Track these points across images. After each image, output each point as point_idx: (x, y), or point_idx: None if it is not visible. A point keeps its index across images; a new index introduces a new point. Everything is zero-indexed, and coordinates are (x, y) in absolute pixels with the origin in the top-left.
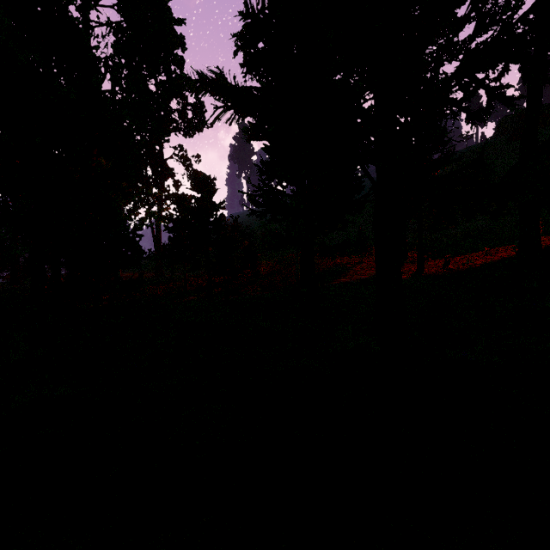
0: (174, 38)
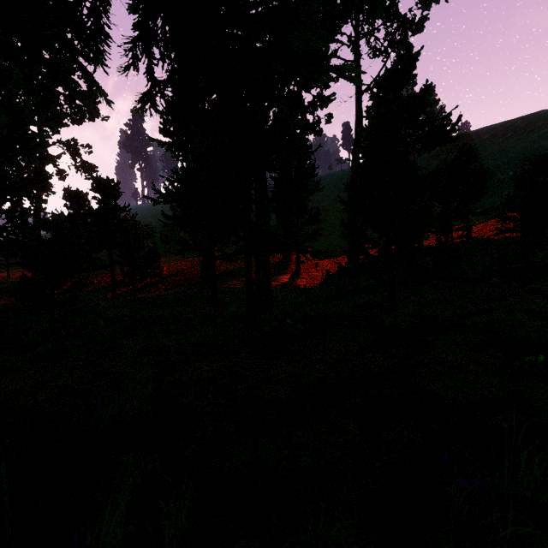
0: None
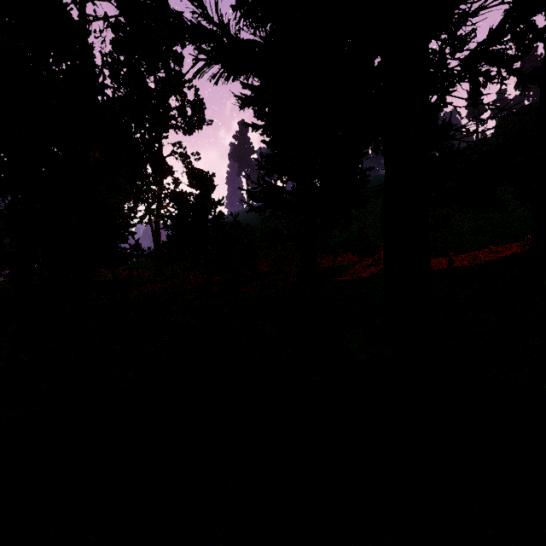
0: None
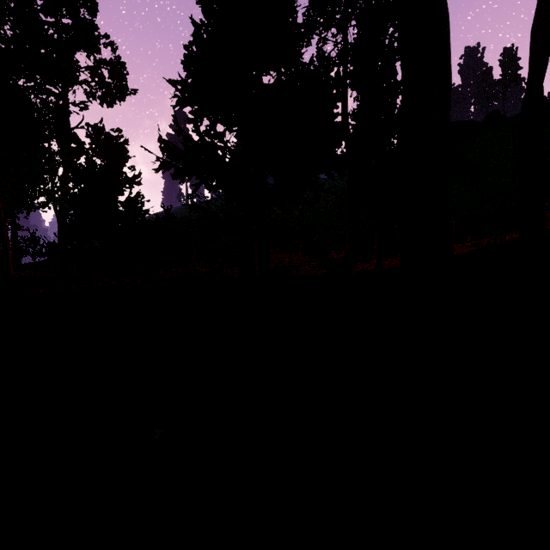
0: None
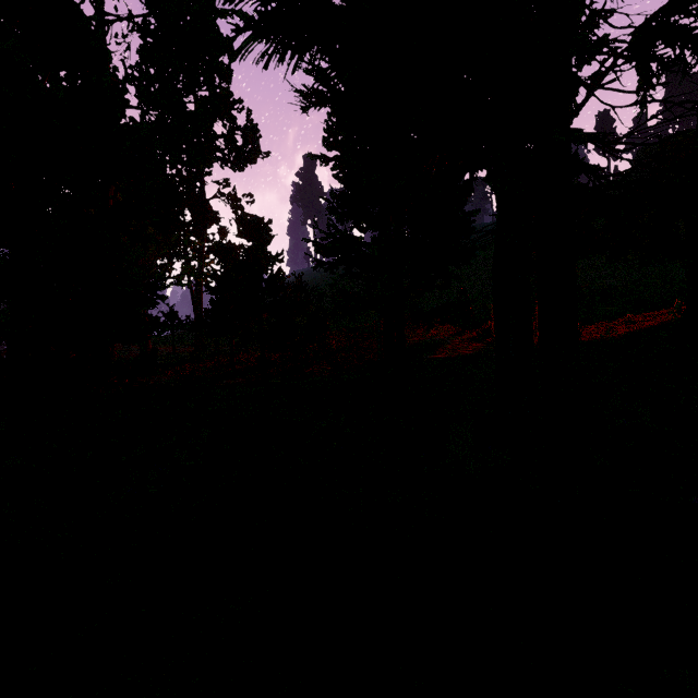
0: (219, 41)
